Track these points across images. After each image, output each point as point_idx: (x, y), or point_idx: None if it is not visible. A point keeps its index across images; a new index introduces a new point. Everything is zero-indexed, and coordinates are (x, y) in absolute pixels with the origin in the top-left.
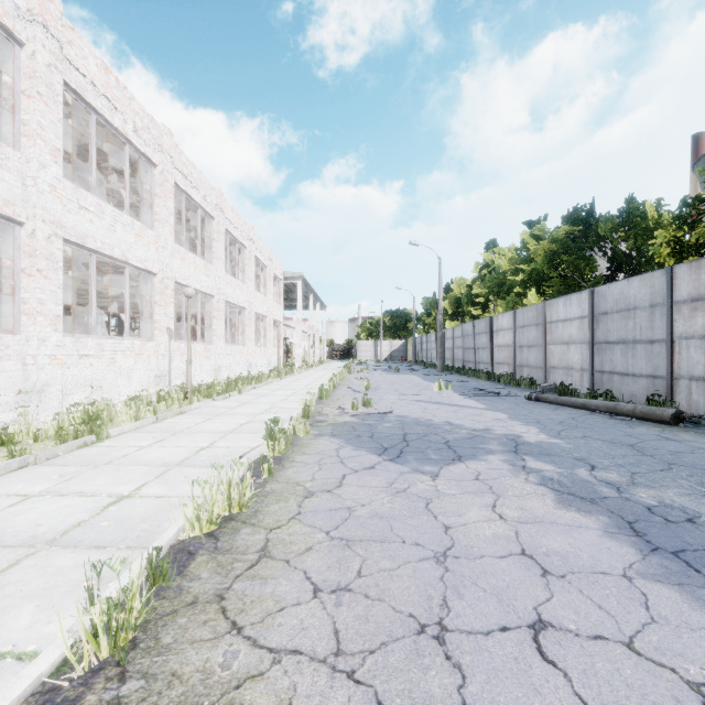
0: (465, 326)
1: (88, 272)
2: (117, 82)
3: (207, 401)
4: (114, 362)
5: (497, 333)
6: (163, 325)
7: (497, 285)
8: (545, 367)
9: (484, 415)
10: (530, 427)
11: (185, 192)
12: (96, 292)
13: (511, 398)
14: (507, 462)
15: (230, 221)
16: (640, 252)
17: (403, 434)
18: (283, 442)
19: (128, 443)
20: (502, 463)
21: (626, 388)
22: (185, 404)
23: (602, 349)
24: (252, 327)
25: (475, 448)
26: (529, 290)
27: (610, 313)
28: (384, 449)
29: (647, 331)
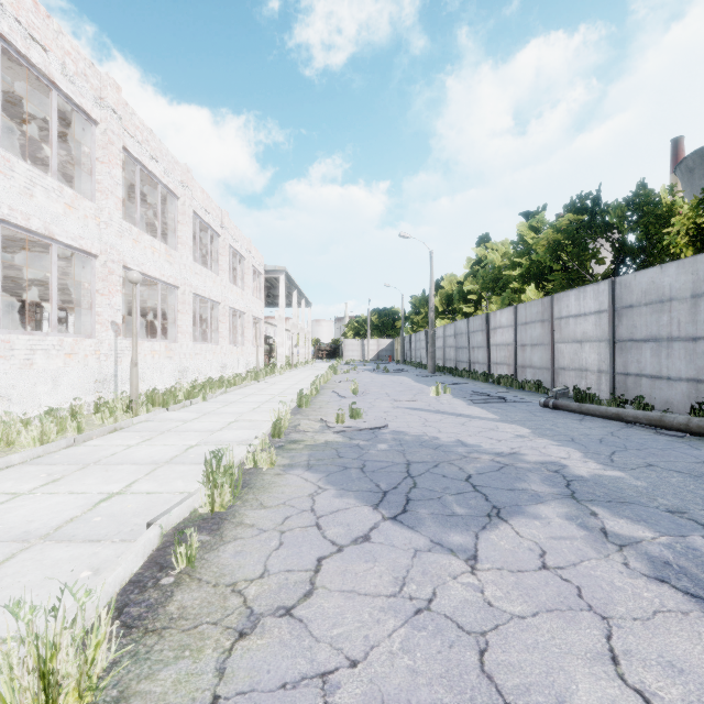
0: (458, 324)
1: (17, 255)
2: (35, 5)
3: (158, 412)
4: (30, 365)
5: (494, 331)
6: (106, 318)
7: (491, 281)
8: (553, 368)
9: (501, 430)
10: (568, 450)
11: (139, 161)
12: (41, 282)
13: (521, 404)
14: (572, 520)
15: (200, 204)
16: (651, 243)
17: (406, 463)
18: (228, 489)
19: (1, 486)
20: (567, 522)
21: (658, 393)
22: (128, 416)
23: (625, 348)
24: (227, 324)
25: (513, 491)
26: (527, 285)
27: (637, 306)
28: (383, 495)
29: (687, 326)
